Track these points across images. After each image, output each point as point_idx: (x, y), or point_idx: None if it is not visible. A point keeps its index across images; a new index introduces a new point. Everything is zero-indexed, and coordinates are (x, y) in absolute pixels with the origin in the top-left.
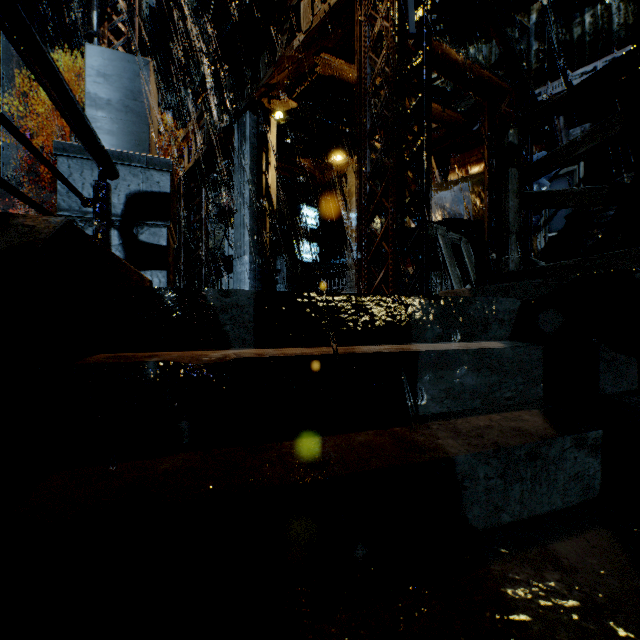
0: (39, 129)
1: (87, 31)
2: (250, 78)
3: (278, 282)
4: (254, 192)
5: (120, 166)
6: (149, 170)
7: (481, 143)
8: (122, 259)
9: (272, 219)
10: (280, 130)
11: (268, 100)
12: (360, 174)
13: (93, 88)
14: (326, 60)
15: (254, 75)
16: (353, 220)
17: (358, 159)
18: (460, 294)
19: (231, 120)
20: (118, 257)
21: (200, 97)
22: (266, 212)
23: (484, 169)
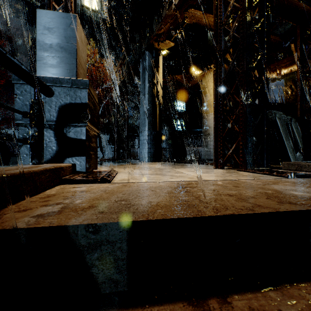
0: None
1: (41, 3)
2: (148, 33)
3: (164, 141)
4: (150, 95)
5: (54, 87)
6: (73, 88)
7: (289, 55)
8: (14, 173)
9: (160, 110)
10: (164, 60)
11: (157, 43)
12: (216, 79)
13: (41, 38)
14: (192, 13)
15: (150, 32)
16: (205, 107)
17: (215, 70)
18: (305, 167)
19: (138, 57)
20: (2, 176)
21: (123, 48)
22: (157, 106)
23: (297, 70)
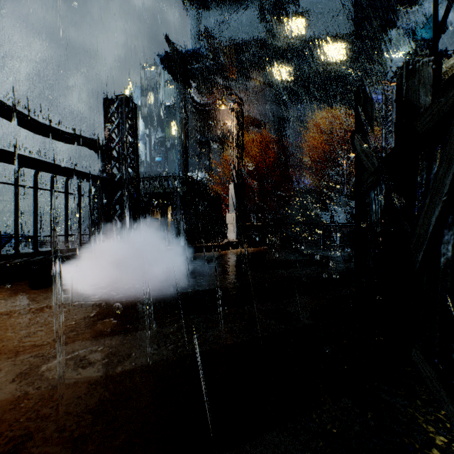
0: (303, 143)
1: None
2: None
3: None
4: None
5: None
6: None
7: None
8: None
9: None
10: None
11: None
12: None
13: None
14: None
15: None
16: None
17: None
18: None
19: None
20: None
21: None
22: None
23: None
